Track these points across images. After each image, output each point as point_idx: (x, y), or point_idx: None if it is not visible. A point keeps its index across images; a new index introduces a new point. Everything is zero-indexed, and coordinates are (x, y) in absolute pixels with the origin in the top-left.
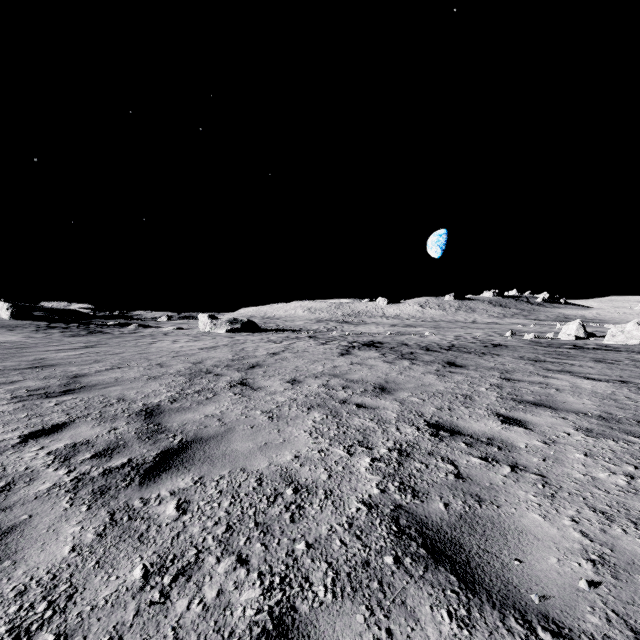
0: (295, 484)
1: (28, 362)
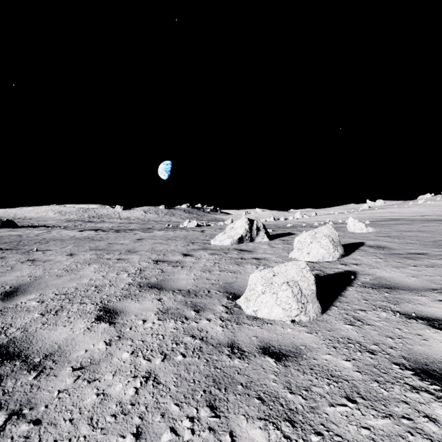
0: (62, 239)
1: None
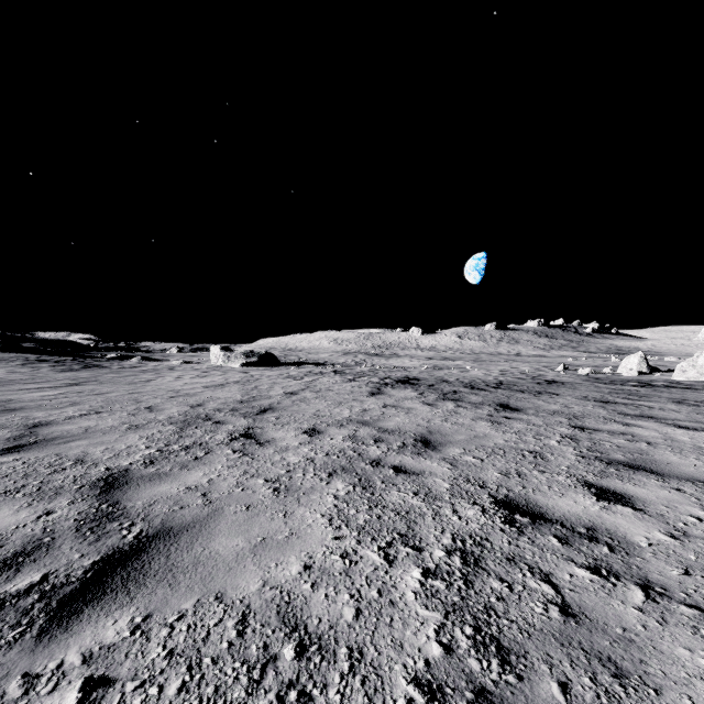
0: (300, 633)
1: None
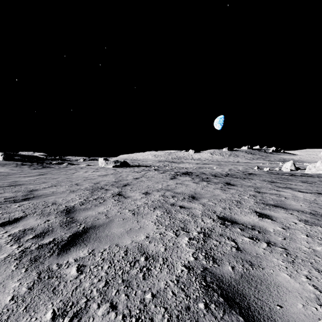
0: (146, 254)
1: (8, 183)
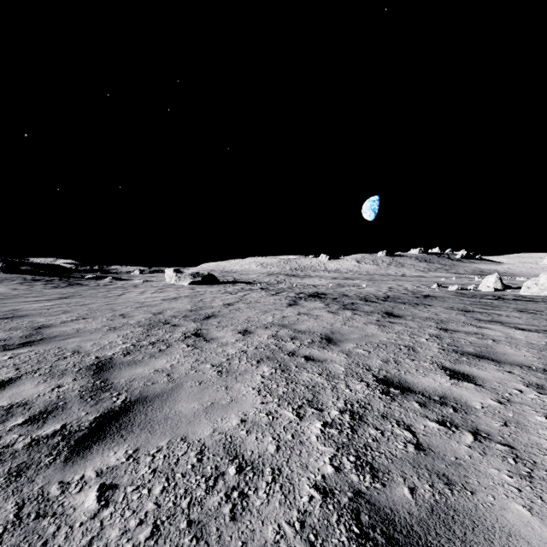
0: (239, 459)
1: (1, 313)
